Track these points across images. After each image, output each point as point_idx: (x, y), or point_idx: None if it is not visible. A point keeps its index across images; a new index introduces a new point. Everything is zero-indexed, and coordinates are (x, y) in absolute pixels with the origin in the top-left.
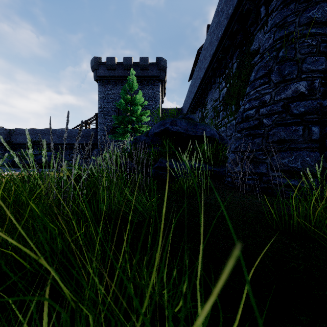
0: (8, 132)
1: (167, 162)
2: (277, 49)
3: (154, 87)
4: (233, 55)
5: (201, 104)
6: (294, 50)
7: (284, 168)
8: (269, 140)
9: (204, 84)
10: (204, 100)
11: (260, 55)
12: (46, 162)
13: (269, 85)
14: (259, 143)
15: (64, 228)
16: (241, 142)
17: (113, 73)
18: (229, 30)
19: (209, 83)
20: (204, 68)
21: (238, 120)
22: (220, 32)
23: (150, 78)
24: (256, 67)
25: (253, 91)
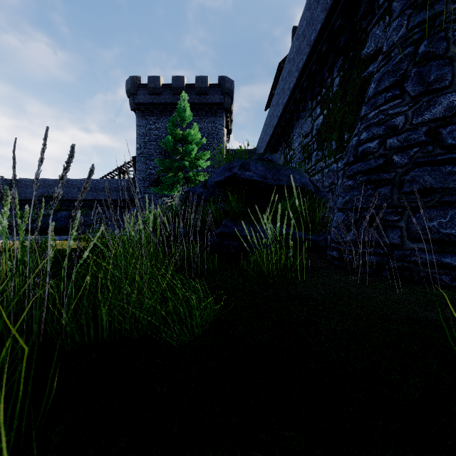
0: (9, 183)
1: (235, 226)
2: (414, 42)
3: (215, 119)
4: (334, 67)
5: (283, 143)
6: (445, 41)
7: (432, 236)
8: (403, 190)
9: (289, 112)
10: (288, 137)
11: (384, 56)
12: (10, 225)
13: (401, 100)
14: (386, 195)
15: (3, 375)
16: (355, 193)
17: (158, 99)
18: (327, 28)
19: (296, 111)
20: (289, 88)
21: (348, 160)
22: (314, 32)
23: (211, 107)
24: (378, 74)
25: (374, 112)
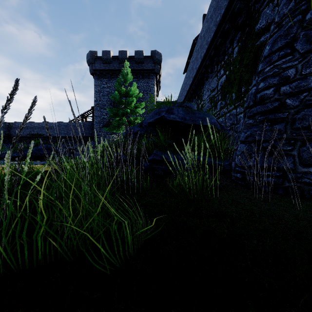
0: (7, 125)
1: (163, 154)
2: (302, 11)
3: (148, 80)
4: (234, 39)
5: (196, 96)
6: None
7: None
8: (295, 126)
9: (200, 74)
10: (199, 91)
11: (276, 25)
12: None
13: (292, 57)
14: (281, 130)
15: None
16: (255, 129)
17: (109, 66)
18: (229, 11)
19: (205, 73)
20: (200, 57)
21: (248, 104)
22: (219, 15)
23: (145, 72)
24: (271, 39)
25: (269, 67)
